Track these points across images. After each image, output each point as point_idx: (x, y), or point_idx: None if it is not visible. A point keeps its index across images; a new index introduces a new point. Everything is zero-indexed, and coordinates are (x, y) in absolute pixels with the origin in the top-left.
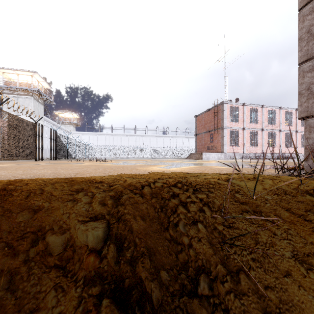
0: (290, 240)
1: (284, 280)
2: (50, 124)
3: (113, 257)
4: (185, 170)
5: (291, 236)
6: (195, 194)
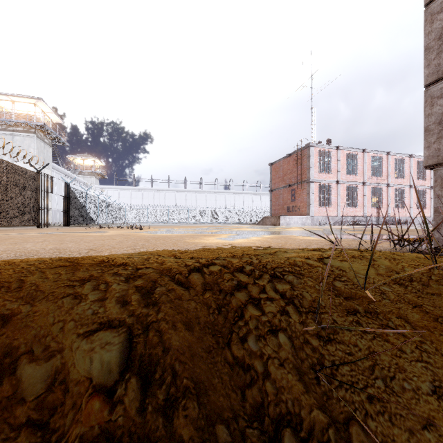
0: (426, 362)
1: (425, 437)
2: (61, 175)
3: (134, 401)
4: (257, 243)
5: (427, 354)
6: (272, 284)
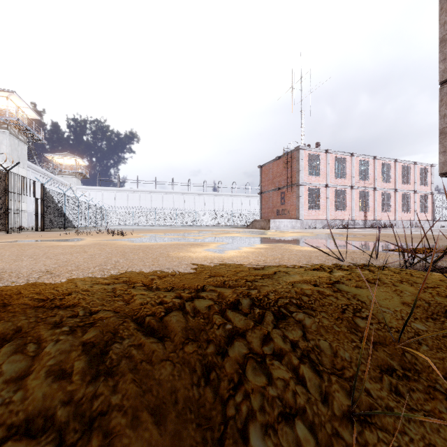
0: None
1: None
2: (38, 174)
3: None
4: (250, 258)
5: None
6: (278, 331)
